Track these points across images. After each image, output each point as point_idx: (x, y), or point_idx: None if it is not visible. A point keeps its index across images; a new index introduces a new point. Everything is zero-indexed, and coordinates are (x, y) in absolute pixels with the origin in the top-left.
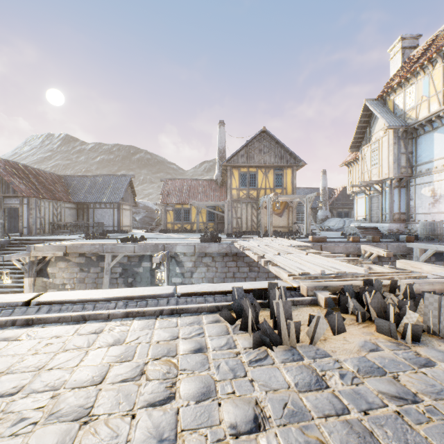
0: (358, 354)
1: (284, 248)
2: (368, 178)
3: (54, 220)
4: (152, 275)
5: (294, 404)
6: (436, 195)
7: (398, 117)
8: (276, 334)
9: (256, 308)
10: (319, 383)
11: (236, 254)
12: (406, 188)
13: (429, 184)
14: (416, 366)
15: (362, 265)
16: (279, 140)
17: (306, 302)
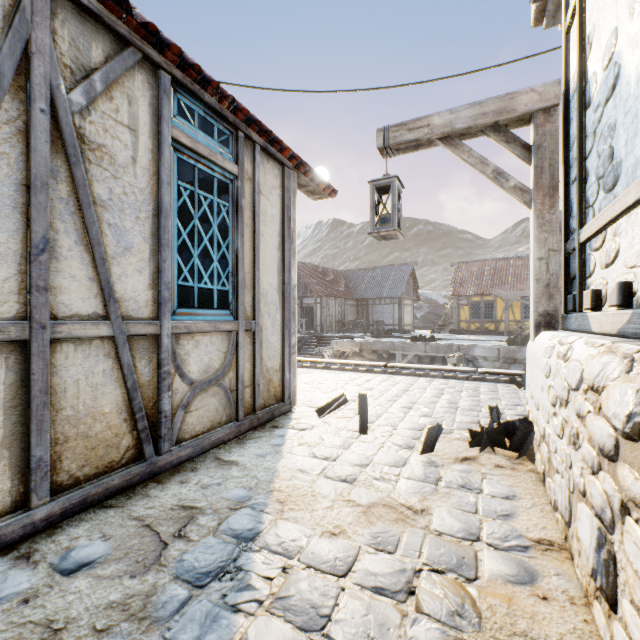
0: None
1: None
2: None
3: (339, 318)
4: None
5: None
6: None
7: None
8: None
9: None
10: None
11: None
12: None
13: None
14: None
15: None
16: None
17: None
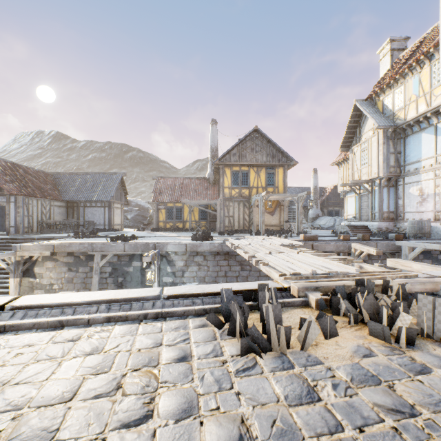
0: (351, 361)
1: (276, 246)
2: (358, 177)
3: (43, 218)
4: (142, 274)
5: (283, 420)
6: (424, 195)
7: (387, 117)
8: (265, 339)
9: (245, 311)
10: (310, 396)
11: (228, 253)
12: (394, 187)
13: (417, 183)
14: (412, 373)
15: (353, 264)
16: (271, 139)
17: (298, 304)
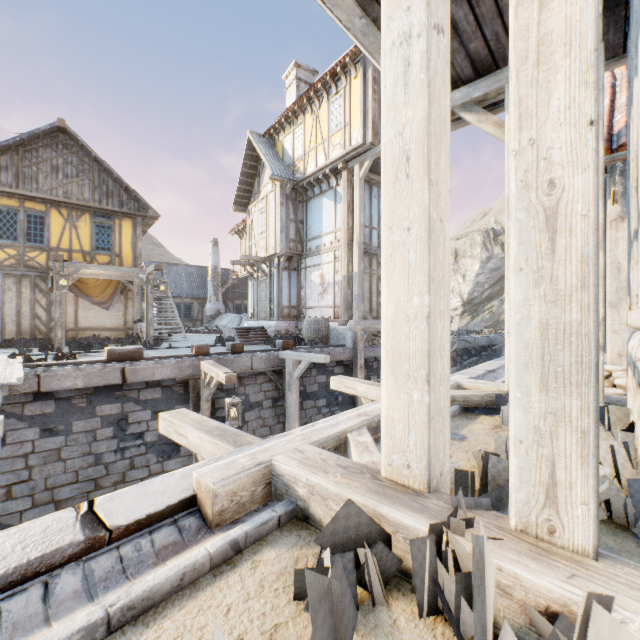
0: None
1: None
2: (256, 253)
3: None
4: None
5: None
6: (325, 283)
7: (288, 168)
8: None
9: None
10: None
11: None
12: (297, 271)
13: (318, 267)
14: None
15: None
16: (99, 157)
17: None
